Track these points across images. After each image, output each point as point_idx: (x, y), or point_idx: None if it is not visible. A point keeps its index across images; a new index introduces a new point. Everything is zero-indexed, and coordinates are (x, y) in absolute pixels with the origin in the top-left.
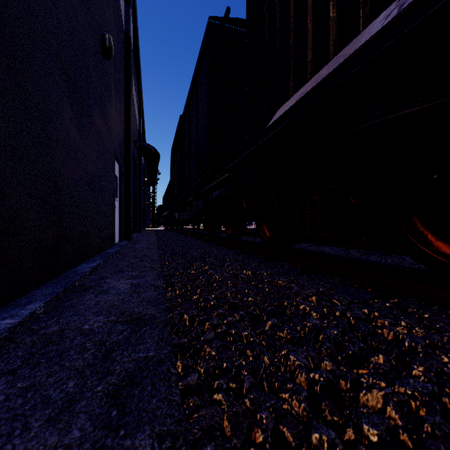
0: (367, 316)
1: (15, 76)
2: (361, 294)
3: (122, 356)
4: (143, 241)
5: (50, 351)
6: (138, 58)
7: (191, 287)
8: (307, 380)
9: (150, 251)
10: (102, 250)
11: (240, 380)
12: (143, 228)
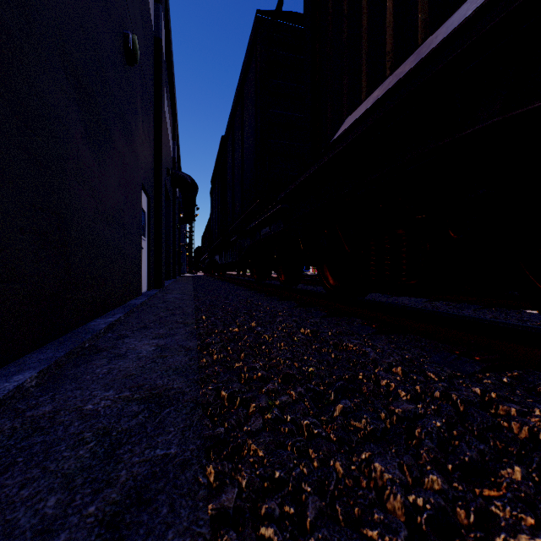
0: (482, 399)
1: (1, 73)
2: (466, 365)
3: (132, 453)
4: (177, 290)
5: (34, 444)
6: (171, 69)
7: (233, 351)
8: (407, 510)
9: (184, 302)
10: (124, 301)
11: (300, 503)
12: (178, 274)
